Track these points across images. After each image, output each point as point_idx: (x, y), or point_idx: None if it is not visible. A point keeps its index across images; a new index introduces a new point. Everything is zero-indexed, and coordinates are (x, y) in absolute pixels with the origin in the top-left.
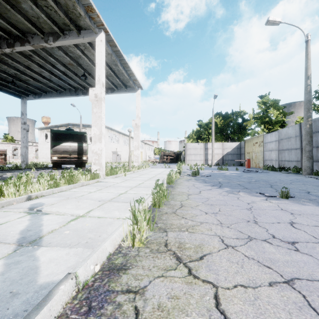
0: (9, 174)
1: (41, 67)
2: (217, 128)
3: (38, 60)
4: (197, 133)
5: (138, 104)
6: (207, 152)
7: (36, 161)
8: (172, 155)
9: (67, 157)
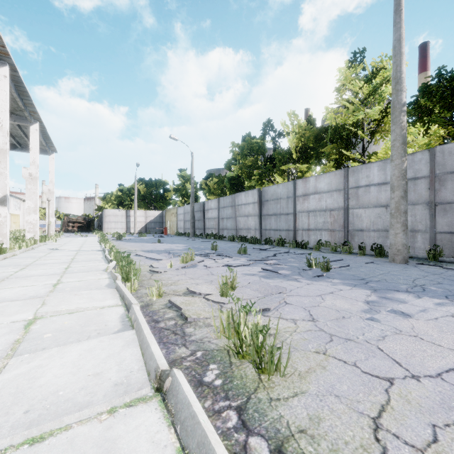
0: None
1: None
2: (140, 196)
3: None
4: (118, 199)
5: (53, 169)
6: (130, 220)
7: None
8: (81, 222)
9: None
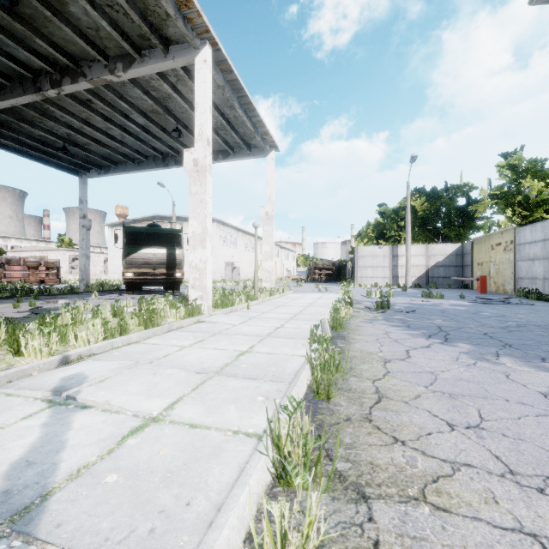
0: (55, 303)
1: (106, 119)
2: (415, 218)
3: (101, 108)
4: (376, 228)
5: (271, 177)
6: (397, 263)
7: (105, 278)
8: (330, 268)
9: (149, 273)
